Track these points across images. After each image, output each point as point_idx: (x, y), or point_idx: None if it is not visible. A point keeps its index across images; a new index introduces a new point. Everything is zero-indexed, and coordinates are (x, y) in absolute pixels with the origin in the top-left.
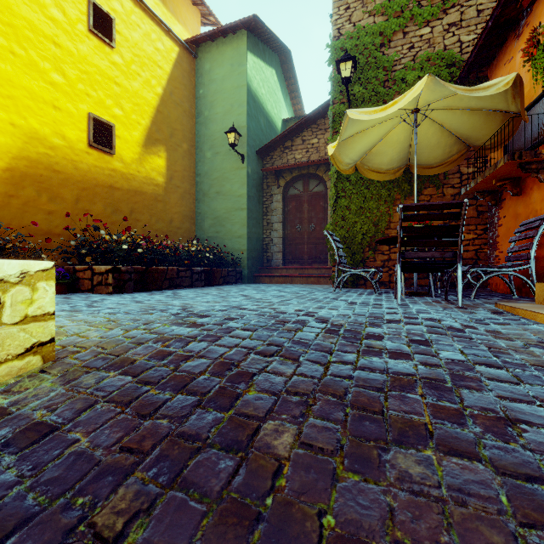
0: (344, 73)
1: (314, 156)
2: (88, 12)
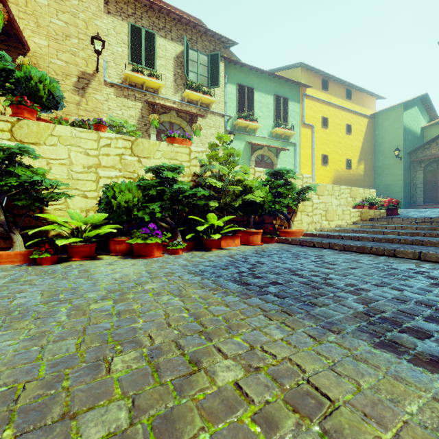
0: None
1: None
2: (345, 128)
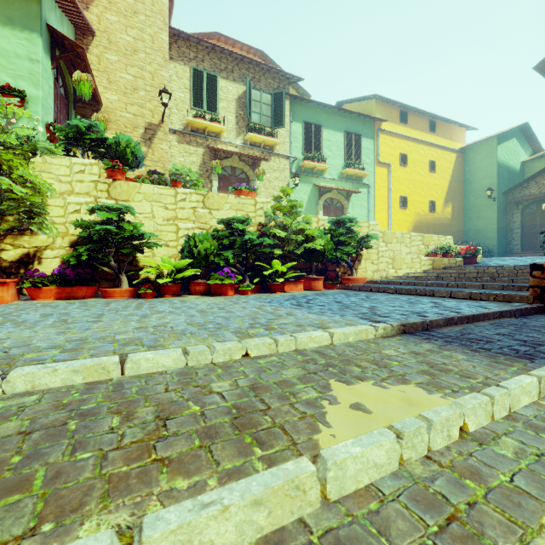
0: None
1: (544, 191)
2: (429, 165)
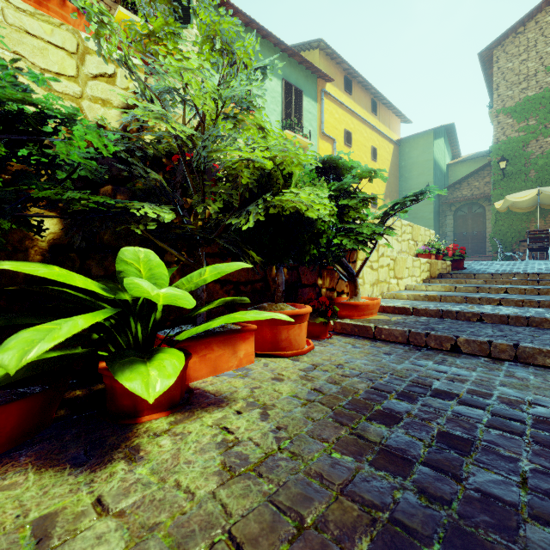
0: (501, 166)
1: (475, 193)
2: (371, 152)
